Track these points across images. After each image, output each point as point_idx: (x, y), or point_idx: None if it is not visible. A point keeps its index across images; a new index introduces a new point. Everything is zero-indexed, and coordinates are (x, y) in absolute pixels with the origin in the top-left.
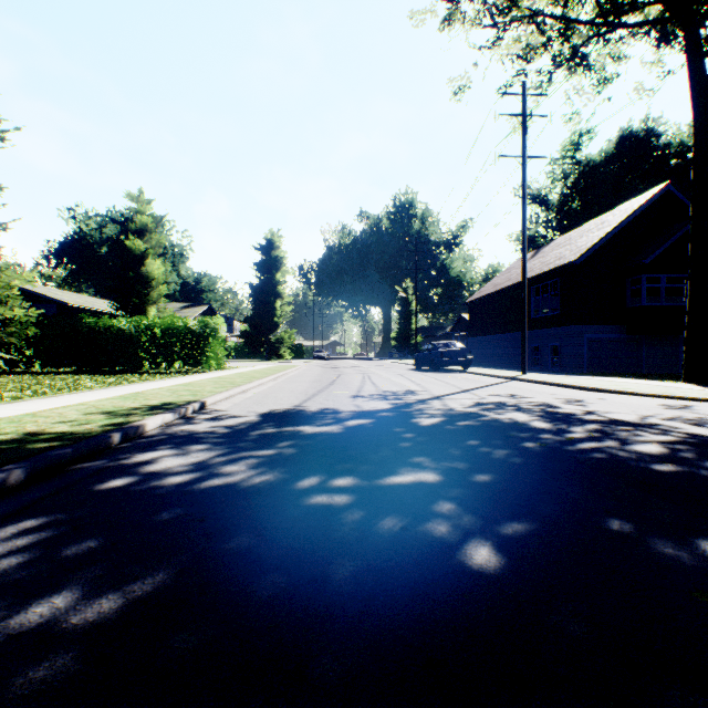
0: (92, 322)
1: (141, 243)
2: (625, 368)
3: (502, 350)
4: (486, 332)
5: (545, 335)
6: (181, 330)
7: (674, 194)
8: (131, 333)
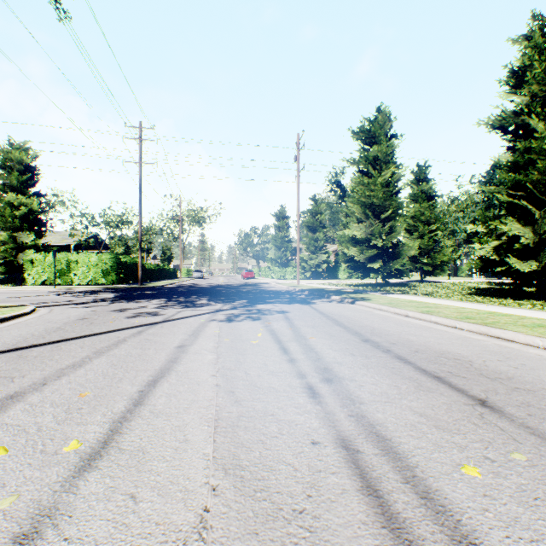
0: None
1: None
2: None
3: None
4: None
5: None
6: None
7: None
8: None
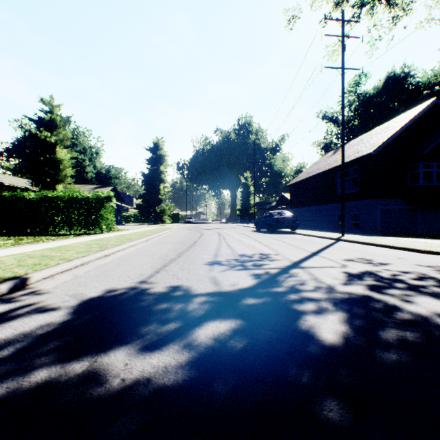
0: (6, 195)
1: (51, 136)
2: (406, 230)
3: (314, 217)
4: (302, 205)
5: (347, 207)
6: (78, 201)
7: (439, 106)
8: (38, 203)
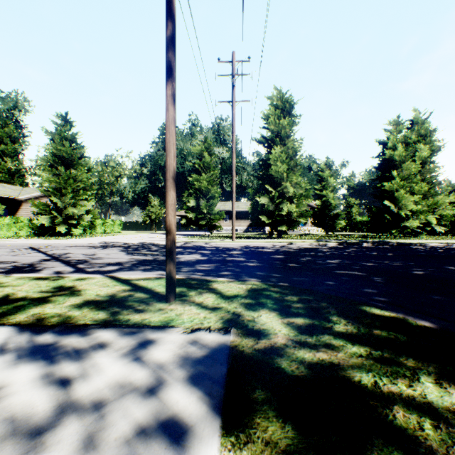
0: None
1: None
2: None
3: None
4: None
5: None
6: None
7: None
8: None
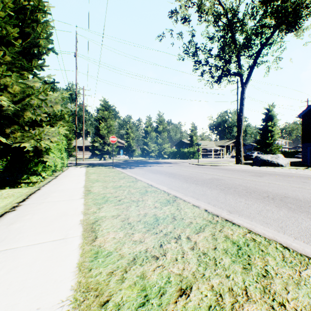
0: (182, 150)
1: (191, 133)
2: None
3: None
4: None
5: None
6: (191, 151)
7: None
8: (185, 152)
